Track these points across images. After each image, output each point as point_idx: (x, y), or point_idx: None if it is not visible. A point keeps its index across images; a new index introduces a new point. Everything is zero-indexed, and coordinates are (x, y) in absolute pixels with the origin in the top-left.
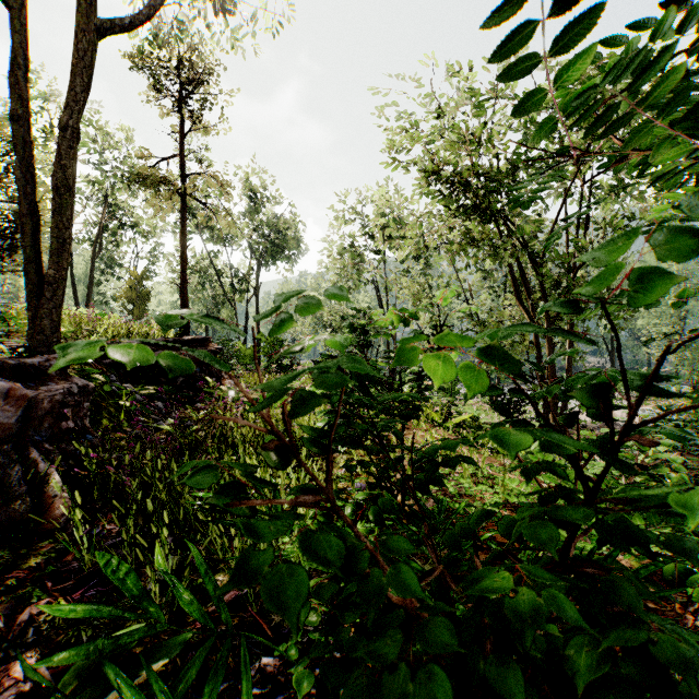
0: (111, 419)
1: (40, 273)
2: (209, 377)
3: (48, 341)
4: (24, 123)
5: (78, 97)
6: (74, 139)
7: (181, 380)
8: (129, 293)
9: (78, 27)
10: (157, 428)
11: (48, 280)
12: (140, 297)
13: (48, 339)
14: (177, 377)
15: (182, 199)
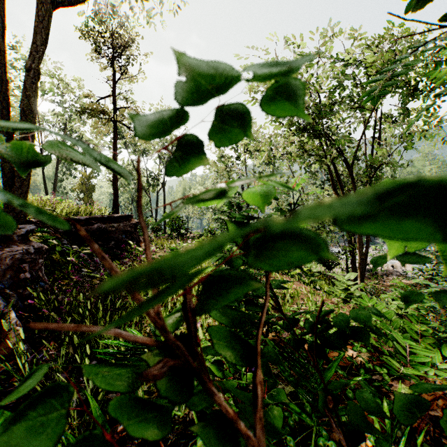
0: (62, 270)
1: (13, 170)
2: (131, 241)
3: (18, 216)
4: (2, 67)
5: (38, 48)
6: (36, 77)
7: (113, 243)
8: (81, 186)
9: (38, 0)
10: (94, 276)
11: (18, 174)
12: (88, 189)
13: (18, 215)
14: (110, 241)
15: (114, 124)
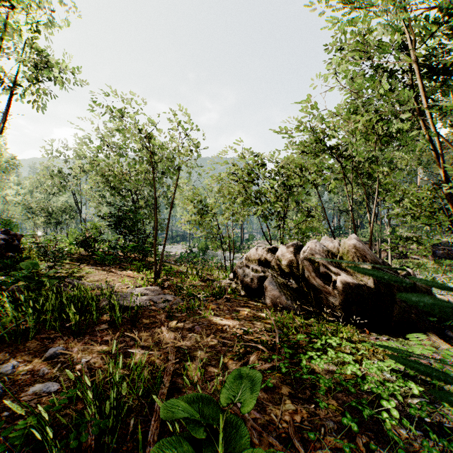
0: None
1: None
2: None
3: None
4: None
5: None
6: None
7: None
8: None
9: None
10: None
11: None
12: None
13: None
14: None
15: None
